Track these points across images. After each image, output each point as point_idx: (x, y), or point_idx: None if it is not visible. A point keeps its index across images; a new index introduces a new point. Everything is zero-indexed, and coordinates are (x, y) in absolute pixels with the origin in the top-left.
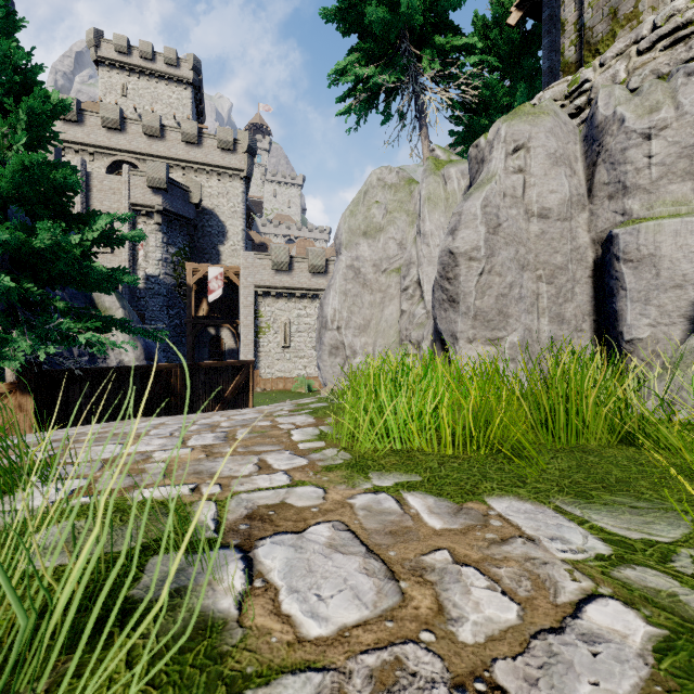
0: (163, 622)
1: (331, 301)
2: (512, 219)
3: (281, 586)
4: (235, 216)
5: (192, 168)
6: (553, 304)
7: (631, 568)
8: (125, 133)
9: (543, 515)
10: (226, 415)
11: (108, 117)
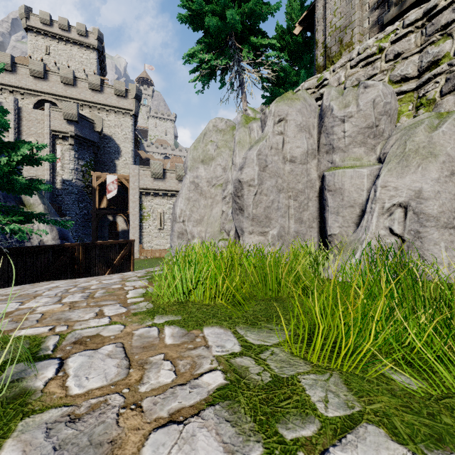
0: (4, 393)
1: (179, 204)
2: (274, 162)
3: (71, 374)
4: (127, 141)
5: (96, 107)
6: (297, 212)
7: (241, 357)
8: (47, 81)
9: (224, 335)
10: (100, 280)
11: (35, 69)
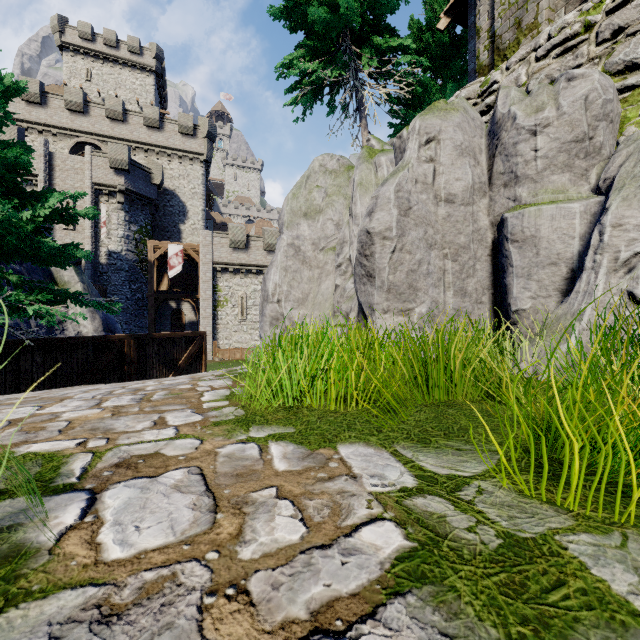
0: None
1: (272, 277)
2: (422, 203)
3: (108, 520)
4: (196, 197)
5: (154, 151)
6: (457, 279)
7: (423, 497)
8: (88, 116)
9: (378, 457)
10: (159, 381)
11: (72, 100)
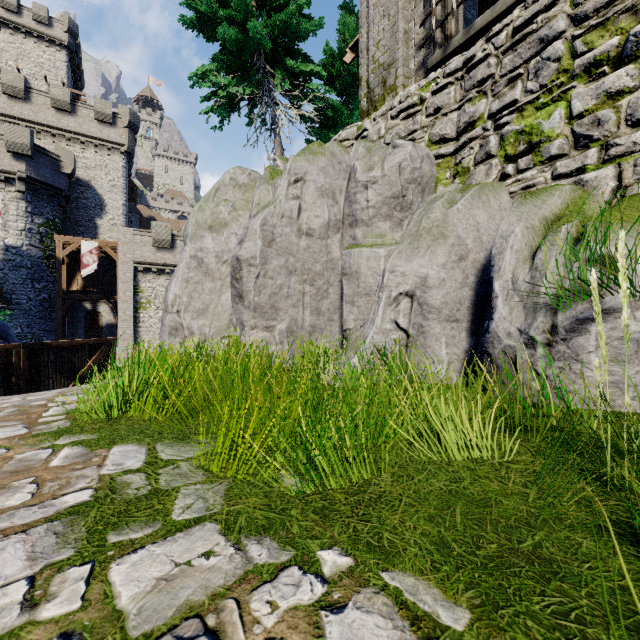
0: None
1: (173, 288)
2: (285, 235)
3: None
4: (115, 190)
5: (64, 136)
6: (314, 300)
7: (133, 474)
8: None
9: (135, 452)
10: (27, 396)
11: None
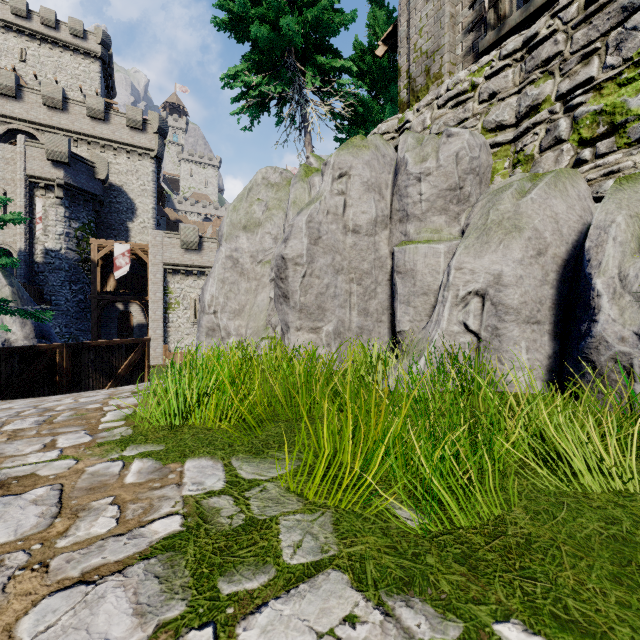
0: None
1: (209, 288)
2: (331, 233)
3: None
4: (145, 194)
5: (98, 144)
6: (361, 300)
7: (219, 497)
8: (21, 102)
9: (211, 468)
10: (78, 397)
11: (2, 83)
